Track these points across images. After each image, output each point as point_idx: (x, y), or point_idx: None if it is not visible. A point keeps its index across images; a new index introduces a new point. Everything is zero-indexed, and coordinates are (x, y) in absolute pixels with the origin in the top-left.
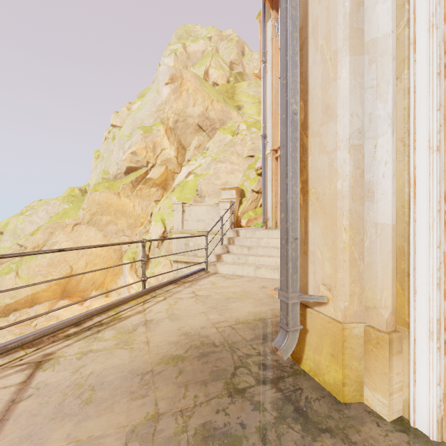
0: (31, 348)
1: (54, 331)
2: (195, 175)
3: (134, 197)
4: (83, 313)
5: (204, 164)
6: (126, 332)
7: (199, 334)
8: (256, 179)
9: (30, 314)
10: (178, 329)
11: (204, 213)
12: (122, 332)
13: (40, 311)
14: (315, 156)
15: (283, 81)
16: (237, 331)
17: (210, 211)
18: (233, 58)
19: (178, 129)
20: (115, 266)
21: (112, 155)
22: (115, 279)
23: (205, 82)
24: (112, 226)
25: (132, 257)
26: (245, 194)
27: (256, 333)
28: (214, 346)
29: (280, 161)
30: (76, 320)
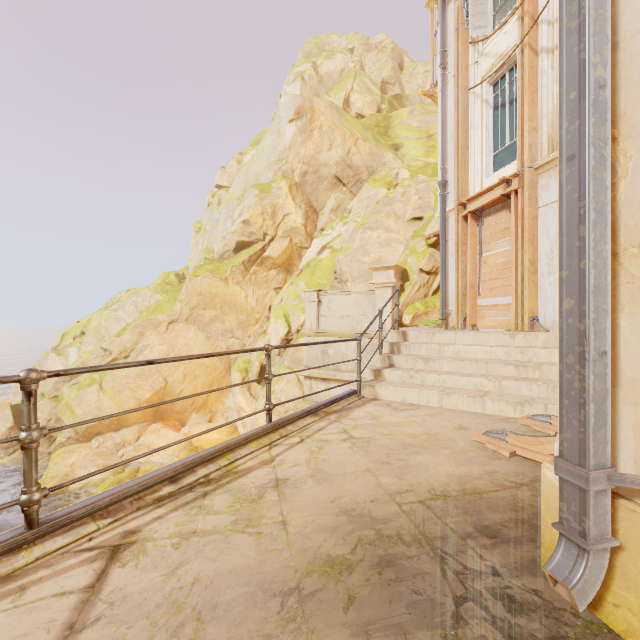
0: (106, 519)
1: (139, 490)
2: (332, 250)
3: (246, 284)
4: (182, 462)
5: (345, 234)
6: (247, 499)
7: (370, 515)
8: (426, 253)
9: (116, 440)
10: (331, 502)
11: (351, 305)
12: (242, 500)
13: (127, 436)
14: (639, 177)
15: (569, 22)
16: (438, 514)
17: (359, 302)
18: (387, 75)
19: (307, 184)
20: (227, 387)
21: (217, 227)
22: (221, 397)
23: (345, 114)
24: (217, 325)
25: (244, 368)
26: (409, 275)
27: (475, 521)
28: (402, 544)
29: (560, 191)
30: (171, 473)
